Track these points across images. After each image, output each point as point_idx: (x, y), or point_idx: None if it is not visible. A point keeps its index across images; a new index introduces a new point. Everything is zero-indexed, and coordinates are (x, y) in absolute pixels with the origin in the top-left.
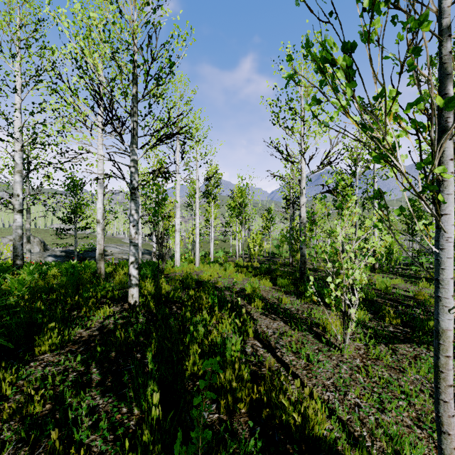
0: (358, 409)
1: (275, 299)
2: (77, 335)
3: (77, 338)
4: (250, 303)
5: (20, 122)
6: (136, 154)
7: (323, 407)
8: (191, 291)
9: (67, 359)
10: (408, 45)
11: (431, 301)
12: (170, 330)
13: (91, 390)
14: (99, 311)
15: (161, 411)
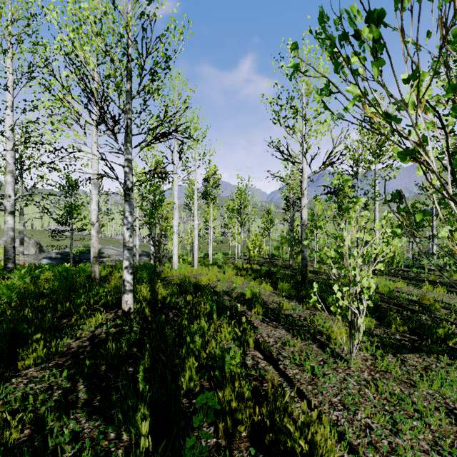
0: (369, 431)
1: (276, 304)
2: (66, 346)
3: (65, 349)
4: (250, 308)
5: (11, 120)
6: (131, 153)
7: (333, 432)
8: (189, 296)
9: (52, 374)
10: (455, 9)
11: (436, 306)
12: (166, 340)
13: (76, 411)
14: (90, 318)
15: (152, 436)
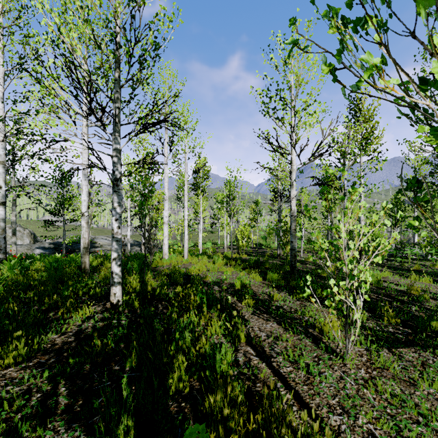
0: None
1: (266, 295)
2: (50, 342)
3: (49, 345)
4: (240, 300)
5: (2, 112)
6: (119, 143)
7: None
8: (178, 287)
9: (33, 374)
10: None
11: (426, 296)
12: (154, 335)
13: (55, 419)
14: (77, 312)
15: None
